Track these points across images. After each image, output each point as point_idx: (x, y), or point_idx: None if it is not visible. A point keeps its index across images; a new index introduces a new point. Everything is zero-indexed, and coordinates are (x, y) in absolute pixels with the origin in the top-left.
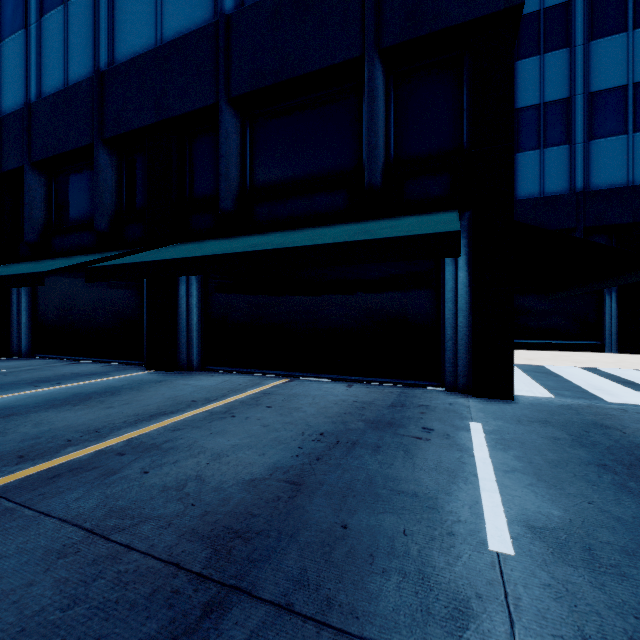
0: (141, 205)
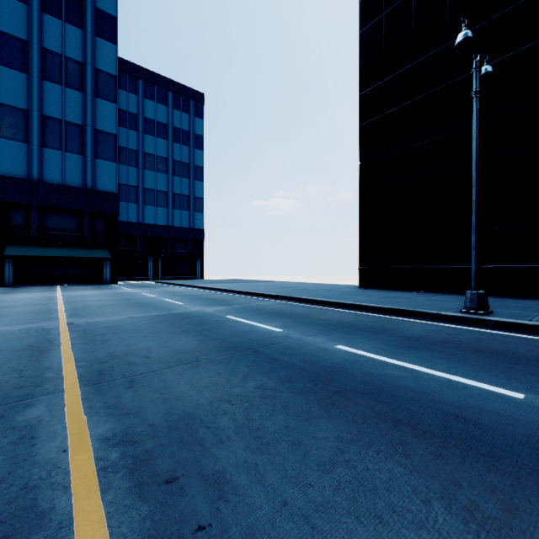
0: None
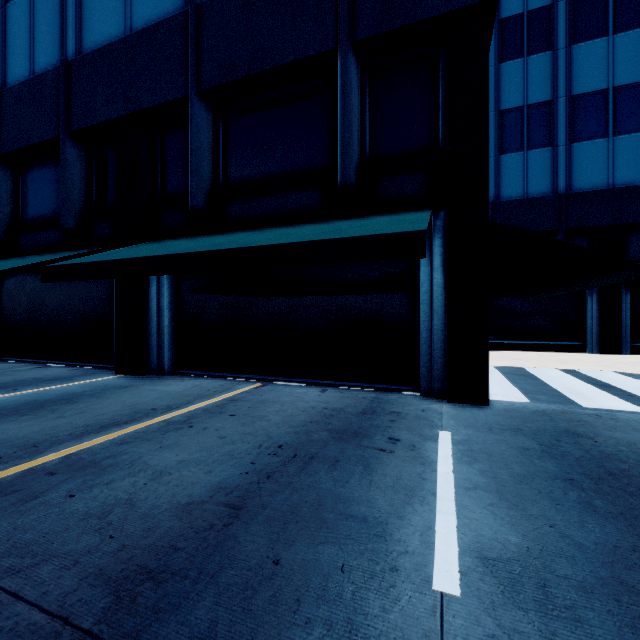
0: (111, 202)
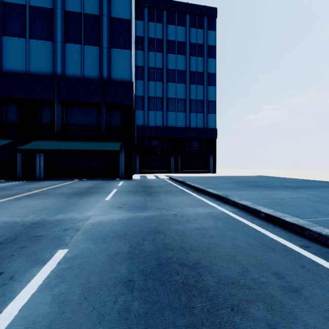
0: (14, 122)
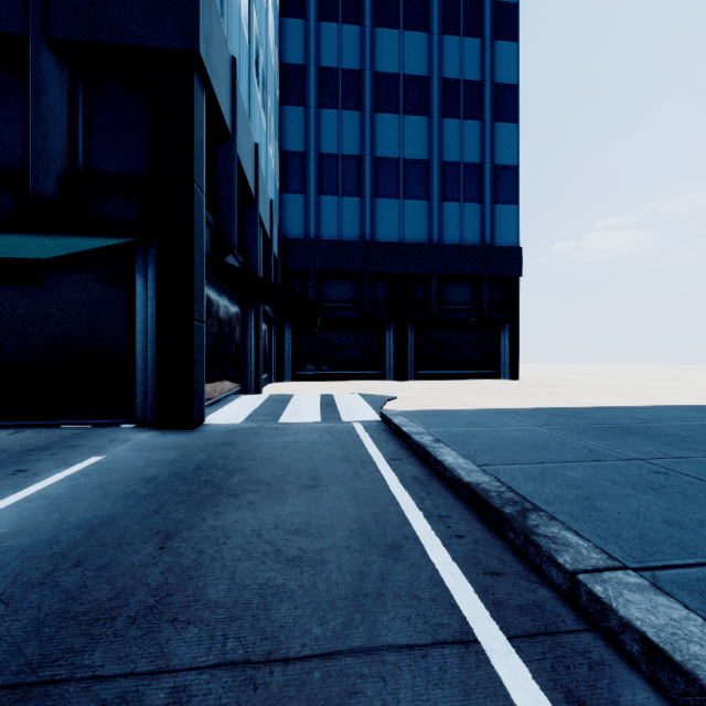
0: None
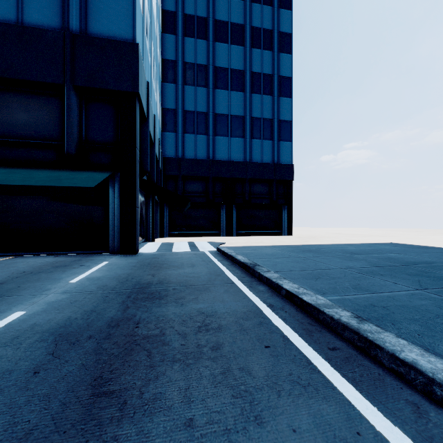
0: None
